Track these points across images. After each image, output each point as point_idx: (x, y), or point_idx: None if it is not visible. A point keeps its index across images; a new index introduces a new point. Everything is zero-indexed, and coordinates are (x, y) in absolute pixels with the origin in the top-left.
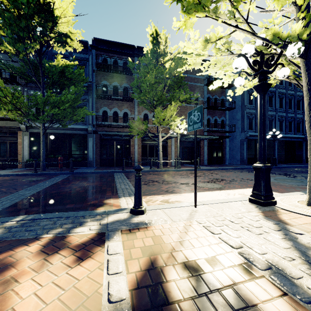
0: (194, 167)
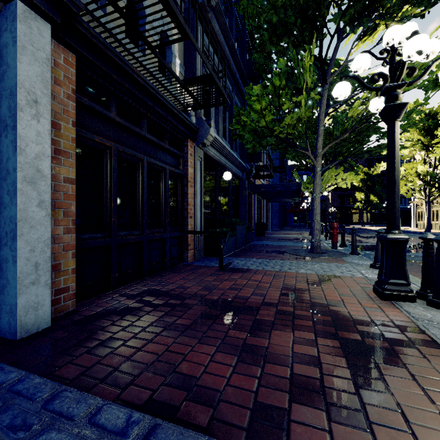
0: (308, 233)
